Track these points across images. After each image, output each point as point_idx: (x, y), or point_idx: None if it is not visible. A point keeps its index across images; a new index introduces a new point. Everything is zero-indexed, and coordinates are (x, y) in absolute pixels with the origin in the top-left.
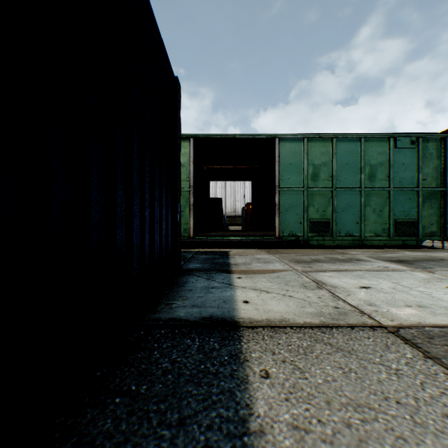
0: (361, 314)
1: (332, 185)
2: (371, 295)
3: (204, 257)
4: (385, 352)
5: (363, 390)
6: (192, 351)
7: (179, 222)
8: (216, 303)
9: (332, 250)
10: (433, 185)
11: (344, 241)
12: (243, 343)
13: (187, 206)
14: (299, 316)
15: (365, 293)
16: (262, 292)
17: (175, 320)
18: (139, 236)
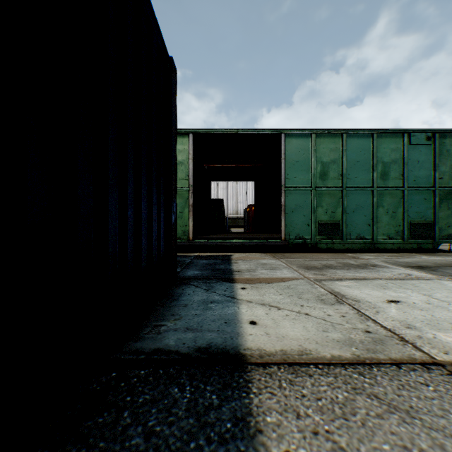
0: (402, 342)
1: (342, 184)
2: (405, 313)
3: (204, 262)
4: None
5: None
6: (179, 411)
7: (174, 224)
8: (216, 324)
9: (342, 254)
10: (451, 185)
11: (354, 245)
12: (252, 394)
13: (186, 207)
14: (322, 345)
15: (397, 310)
16: (271, 309)
17: (161, 352)
18: (118, 242)
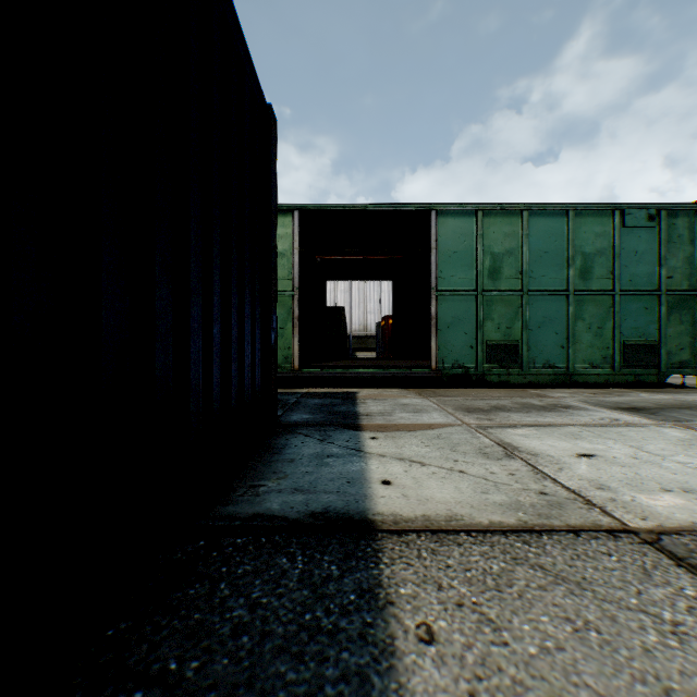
0: (588, 506)
1: (523, 286)
2: (599, 470)
3: (317, 402)
4: (644, 584)
5: (619, 671)
6: (289, 583)
7: (274, 346)
8: (335, 485)
9: (523, 390)
10: (684, 287)
11: (541, 377)
12: (383, 565)
13: (289, 320)
14: (479, 509)
15: (588, 466)
16: (412, 465)
17: (262, 517)
18: (201, 370)
